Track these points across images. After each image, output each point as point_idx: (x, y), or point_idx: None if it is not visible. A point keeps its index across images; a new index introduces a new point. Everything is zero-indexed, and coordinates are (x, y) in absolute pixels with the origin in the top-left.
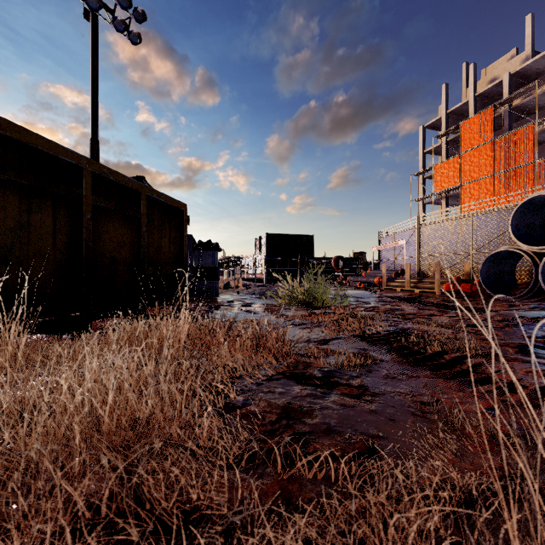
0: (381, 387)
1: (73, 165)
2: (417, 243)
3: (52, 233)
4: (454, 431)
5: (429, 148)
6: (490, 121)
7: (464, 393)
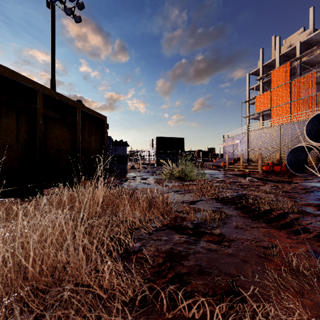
0: (234, 235)
1: (30, 88)
2: (247, 141)
3: (15, 132)
4: (290, 270)
5: (252, 86)
6: (288, 70)
7: (291, 240)
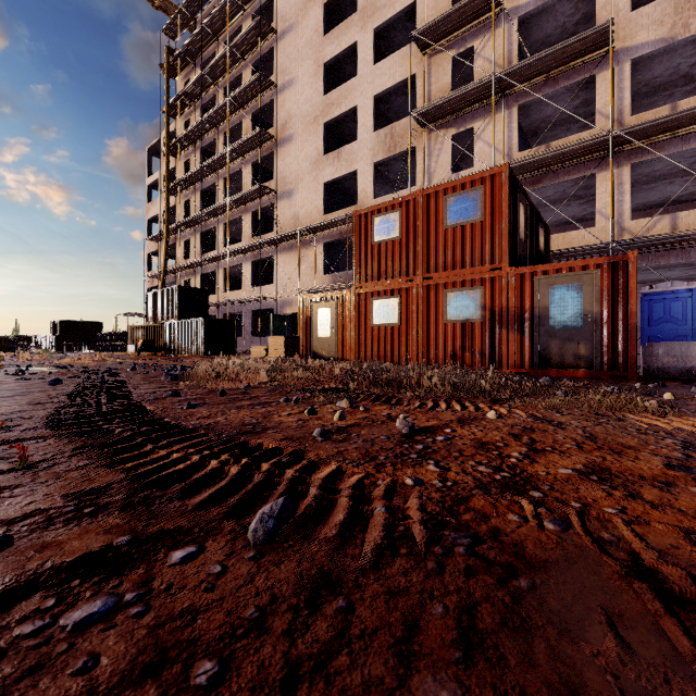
0: None
1: None
2: None
3: None
4: None
5: None
6: None
7: None
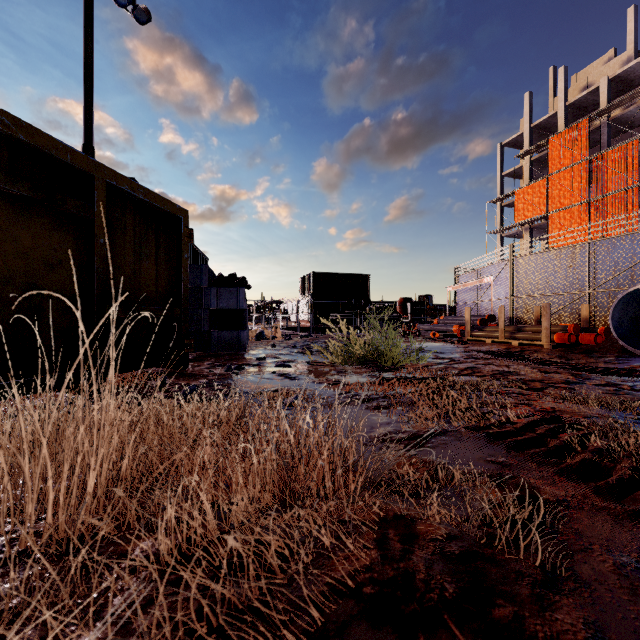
0: None
1: None
2: (510, 280)
3: None
4: None
5: (509, 170)
6: (584, 135)
7: None
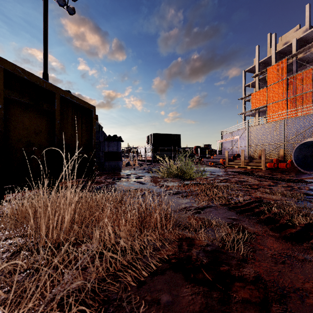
0: (279, 280)
1: None
2: (247, 137)
3: None
4: None
5: (248, 83)
6: (284, 67)
7: None
